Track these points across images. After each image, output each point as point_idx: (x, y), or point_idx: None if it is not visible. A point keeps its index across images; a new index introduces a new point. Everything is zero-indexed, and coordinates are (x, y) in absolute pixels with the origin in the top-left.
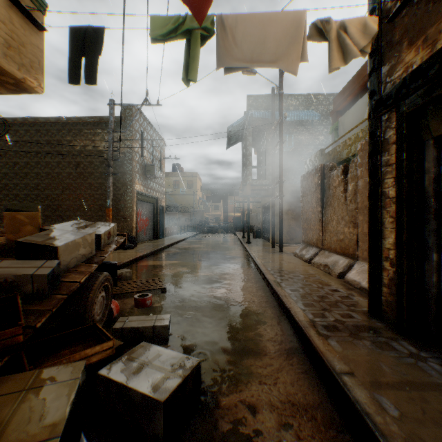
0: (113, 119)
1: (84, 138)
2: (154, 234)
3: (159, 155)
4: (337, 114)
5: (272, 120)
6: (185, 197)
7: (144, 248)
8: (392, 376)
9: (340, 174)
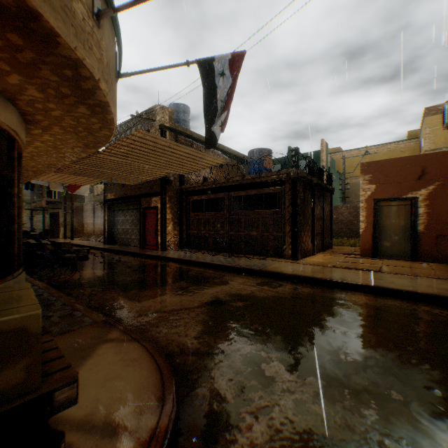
0: None
1: None
2: None
3: None
4: None
5: None
6: None
7: None
8: (103, 246)
9: (100, 208)
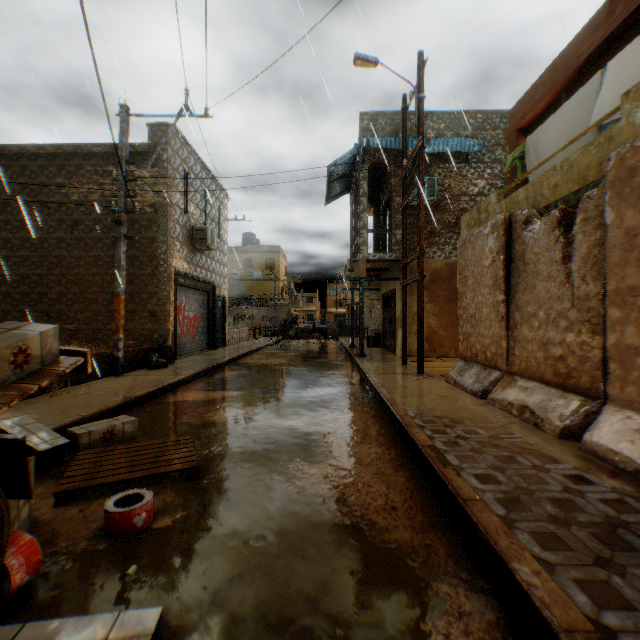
0: (127, 141)
1: (86, 180)
2: (208, 341)
3: (217, 213)
4: (518, 136)
5: (403, 150)
6: (262, 283)
7: (185, 367)
8: None
9: (551, 227)
